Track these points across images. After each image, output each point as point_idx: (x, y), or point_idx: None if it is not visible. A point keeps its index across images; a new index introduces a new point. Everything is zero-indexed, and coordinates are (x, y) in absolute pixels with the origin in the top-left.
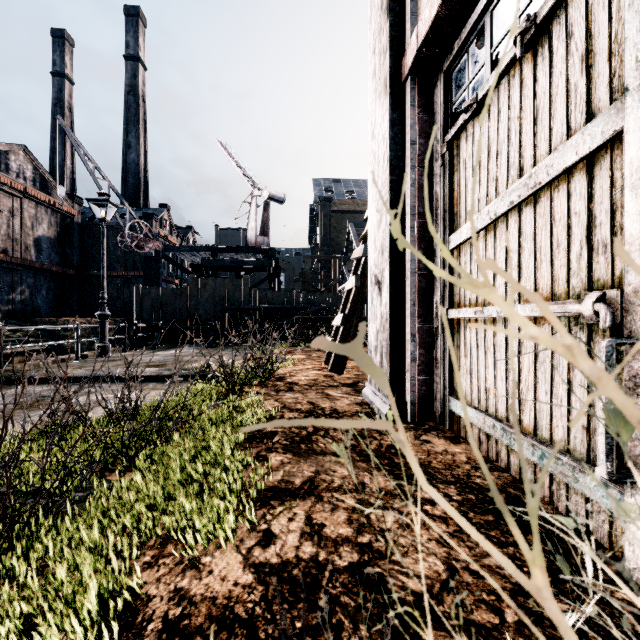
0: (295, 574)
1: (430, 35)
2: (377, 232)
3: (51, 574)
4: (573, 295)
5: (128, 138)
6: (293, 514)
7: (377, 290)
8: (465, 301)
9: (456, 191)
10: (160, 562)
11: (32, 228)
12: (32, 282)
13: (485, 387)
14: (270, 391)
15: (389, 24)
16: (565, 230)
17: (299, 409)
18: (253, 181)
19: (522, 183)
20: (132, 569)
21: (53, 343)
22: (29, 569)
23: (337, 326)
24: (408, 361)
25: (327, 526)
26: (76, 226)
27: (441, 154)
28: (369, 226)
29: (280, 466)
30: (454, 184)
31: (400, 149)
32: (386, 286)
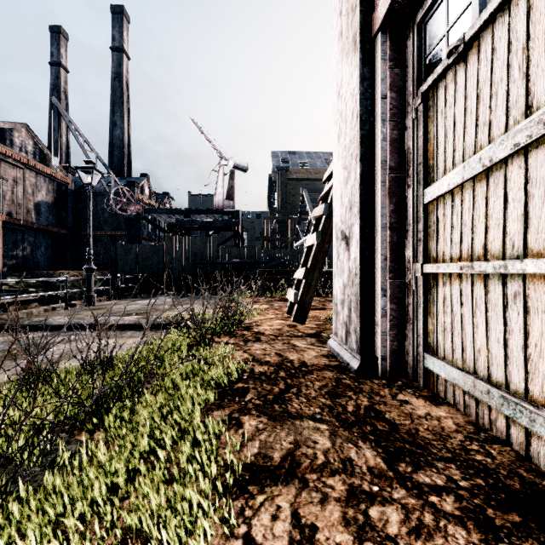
0: None
1: None
2: (344, 188)
3: None
4: None
5: (114, 118)
6: (276, 508)
7: (344, 245)
8: (444, 256)
9: (432, 143)
10: None
11: (33, 194)
12: (33, 240)
13: (473, 347)
14: (238, 341)
15: None
16: None
17: (268, 362)
18: (220, 153)
19: (534, 120)
20: None
21: (44, 294)
22: None
23: (298, 279)
24: (379, 316)
25: (320, 529)
26: (70, 193)
27: (414, 106)
28: (334, 184)
29: (255, 434)
30: (429, 136)
31: (370, 104)
32: (355, 241)
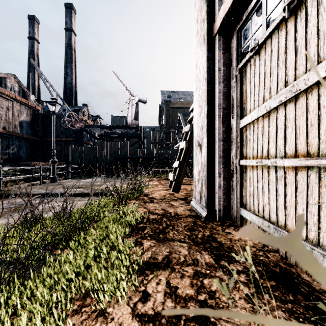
0: (163, 322)
1: (230, 10)
2: (199, 118)
3: (20, 315)
4: (322, 154)
5: (67, 70)
6: (159, 280)
7: (199, 149)
8: (250, 156)
9: (244, 95)
10: (83, 310)
11: (18, 116)
12: (18, 144)
13: (262, 204)
14: (141, 202)
15: (206, 5)
16: (316, 116)
17: (157, 213)
18: (130, 92)
19: (288, 90)
20: (66, 314)
21: (28, 176)
22: (7, 313)
23: (175, 167)
24: (217, 188)
25: (179, 288)
26: (40, 115)
27: (235, 75)
28: (194, 115)
29: (149, 248)
30: (243, 91)
31: (212, 73)
32: (204, 147)
